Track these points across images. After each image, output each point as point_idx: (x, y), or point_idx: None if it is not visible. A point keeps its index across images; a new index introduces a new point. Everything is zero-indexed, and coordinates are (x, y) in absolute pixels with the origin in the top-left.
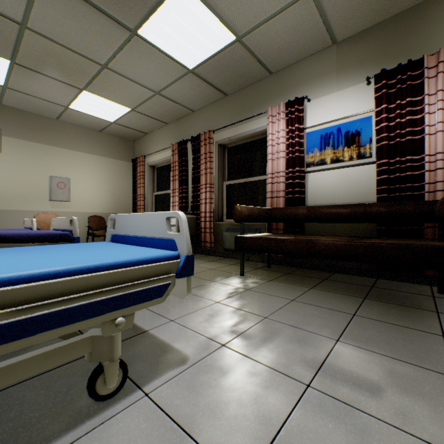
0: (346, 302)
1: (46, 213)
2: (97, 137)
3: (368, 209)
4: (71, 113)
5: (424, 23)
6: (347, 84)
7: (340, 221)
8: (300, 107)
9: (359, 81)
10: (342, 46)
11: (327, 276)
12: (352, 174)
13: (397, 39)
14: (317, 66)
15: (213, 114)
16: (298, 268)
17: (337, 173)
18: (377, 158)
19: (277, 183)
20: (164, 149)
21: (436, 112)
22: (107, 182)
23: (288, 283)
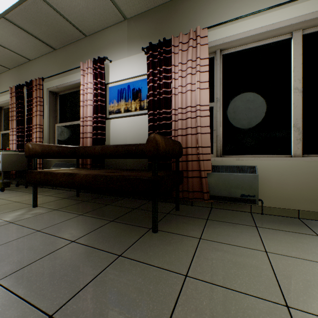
0: (88, 227)
1: None
2: None
3: (136, 148)
4: None
5: (176, 14)
6: (134, 52)
7: (121, 157)
8: (102, 66)
9: (140, 51)
10: (131, 22)
11: (115, 201)
12: (136, 121)
13: (161, 23)
14: (116, 35)
15: (46, 64)
16: (102, 196)
17: (128, 120)
18: (148, 110)
19: (87, 126)
20: (5, 91)
21: (178, 78)
22: None
23: (68, 211)
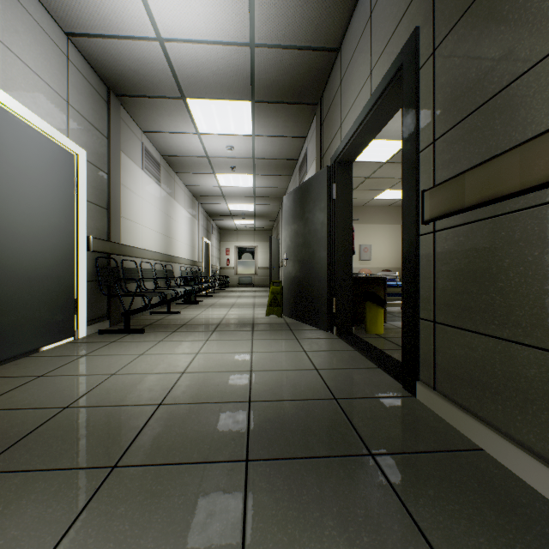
0: None
1: (364, 269)
2: (386, 211)
3: None
4: (373, 201)
5: None
6: None
7: None
8: None
9: None
10: None
11: None
12: None
13: None
14: None
15: None
16: None
17: None
18: None
19: None
20: None
21: None
22: (393, 243)
23: None
